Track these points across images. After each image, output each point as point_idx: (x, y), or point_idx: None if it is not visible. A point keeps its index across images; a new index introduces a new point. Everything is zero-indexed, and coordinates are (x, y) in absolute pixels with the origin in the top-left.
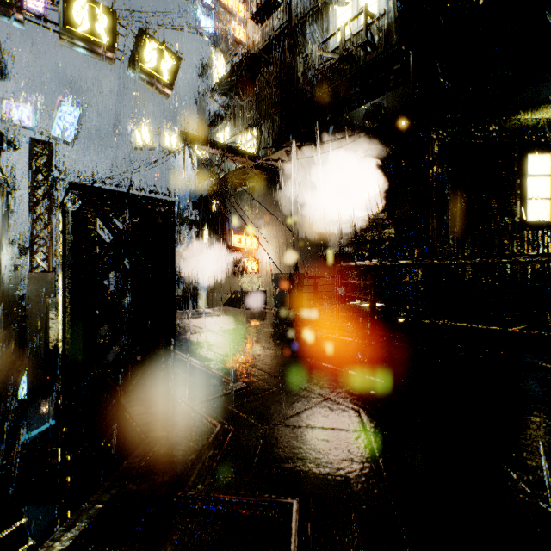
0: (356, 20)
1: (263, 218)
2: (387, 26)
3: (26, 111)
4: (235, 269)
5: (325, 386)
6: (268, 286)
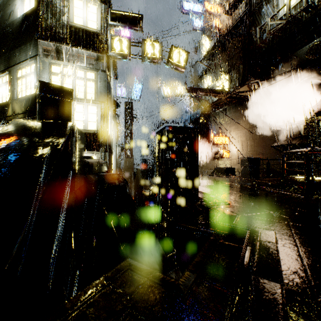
0: None
1: (232, 126)
2: None
3: (123, 90)
4: (215, 156)
5: (269, 208)
6: (235, 165)
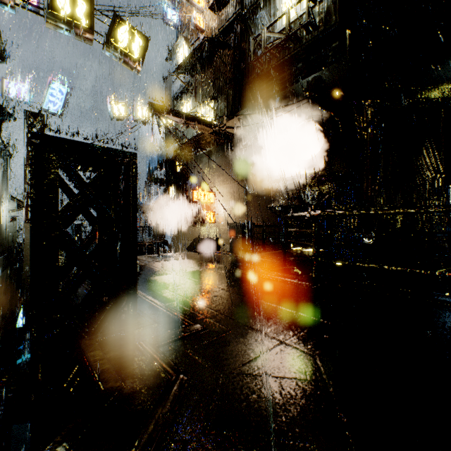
0: (300, 5)
1: (220, 176)
2: (327, 8)
3: (22, 88)
4: (196, 220)
5: (278, 328)
6: (223, 234)
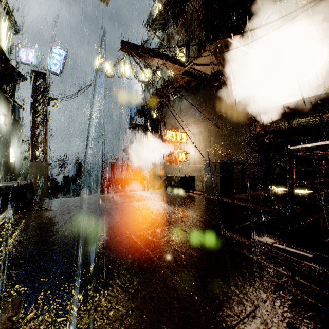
0: None
1: (191, 117)
2: None
3: (31, 54)
4: (169, 159)
5: None
6: (194, 171)
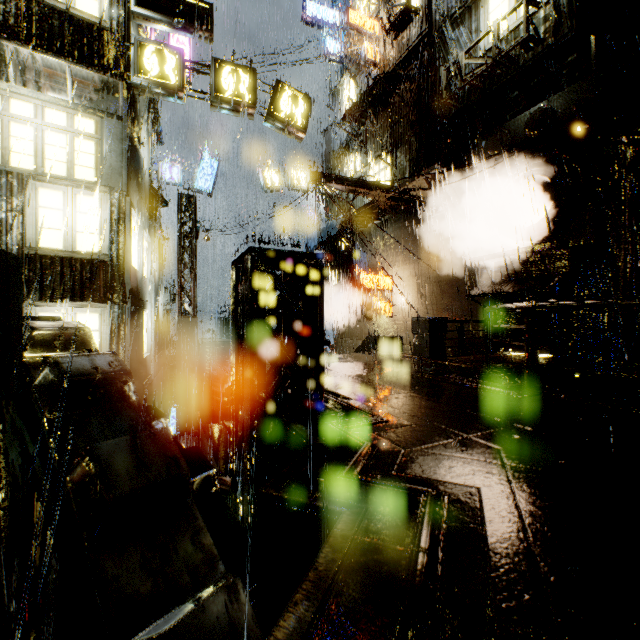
0: (515, 11)
1: (399, 254)
2: (557, 11)
3: (175, 169)
4: (366, 313)
5: (465, 427)
6: (404, 331)
